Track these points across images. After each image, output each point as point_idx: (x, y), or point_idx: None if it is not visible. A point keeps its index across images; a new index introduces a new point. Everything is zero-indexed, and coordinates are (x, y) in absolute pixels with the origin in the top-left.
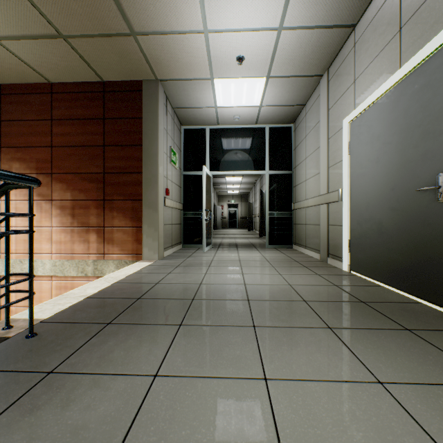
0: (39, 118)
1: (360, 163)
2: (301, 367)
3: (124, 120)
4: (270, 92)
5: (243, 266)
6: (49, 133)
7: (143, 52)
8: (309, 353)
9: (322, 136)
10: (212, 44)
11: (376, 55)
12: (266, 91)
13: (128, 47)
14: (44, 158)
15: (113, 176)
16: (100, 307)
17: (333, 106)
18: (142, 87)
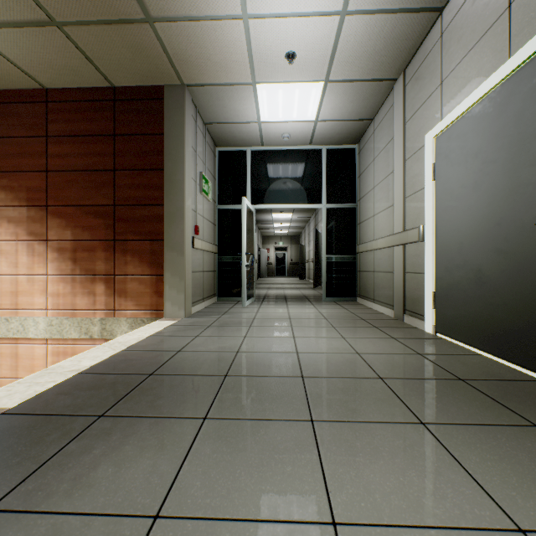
0: (31, 134)
1: (449, 191)
2: (389, 498)
3: (140, 136)
4: (329, 102)
5: (295, 327)
6: (43, 154)
7: (164, 46)
8: (398, 470)
9: (397, 158)
10: (253, 35)
11: (474, 45)
12: (324, 100)
13: (143, 39)
14: (37, 186)
15: (126, 209)
16: (94, 389)
17: (411, 118)
18: (164, 94)
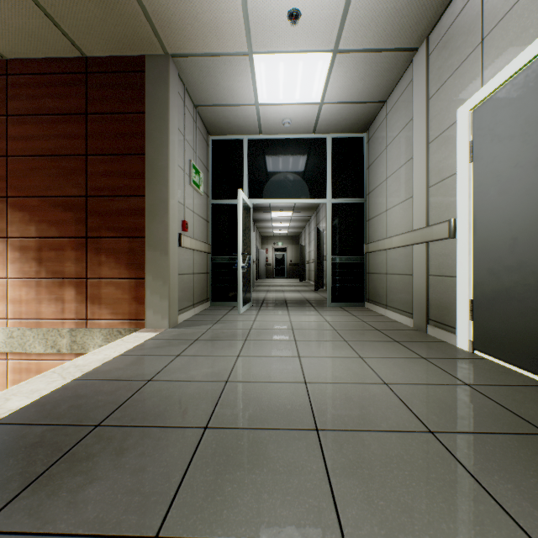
0: None
1: (496, 173)
2: None
3: (117, 115)
4: (337, 79)
5: (299, 341)
6: (3, 136)
7: None
8: None
9: (417, 141)
10: None
11: None
12: (331, 76)
13: None
14: None
15: (100, 200)
16: None
17: (437, 91)
18: (145, 66)
